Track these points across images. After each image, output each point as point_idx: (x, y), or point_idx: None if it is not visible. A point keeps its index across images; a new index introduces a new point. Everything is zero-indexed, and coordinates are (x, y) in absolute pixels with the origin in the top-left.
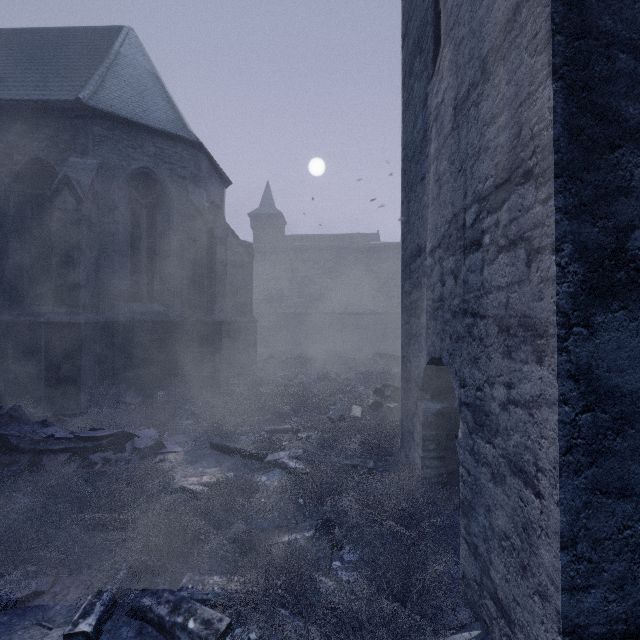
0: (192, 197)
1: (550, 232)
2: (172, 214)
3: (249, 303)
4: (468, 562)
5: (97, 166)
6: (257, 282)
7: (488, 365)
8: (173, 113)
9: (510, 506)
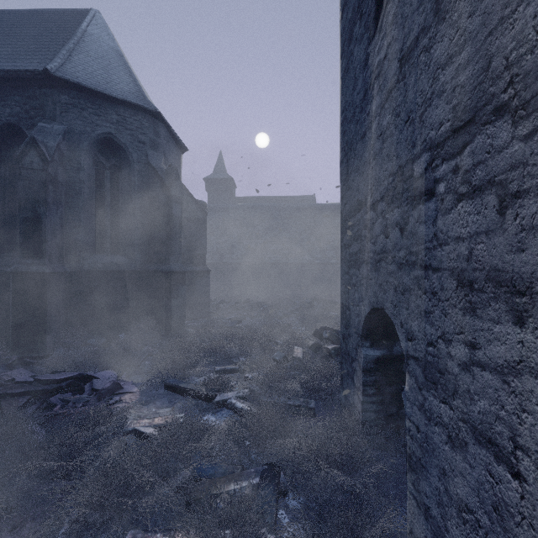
0: (151, 160)
1: (537, 172)
2: (133, 175)
3: (203, 255)
4: (417, 520)
5: (63, 131)
6: (211, 237)
7: (443, 320)
8: (134, 86)
9: (474, 477)
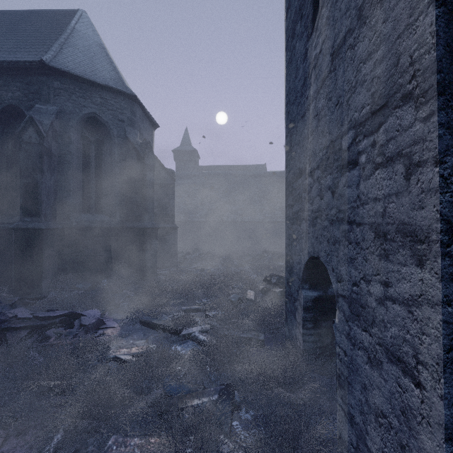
0: (129, 135)
1: (432, 146)
2: (114, 148)
3: (172, 214)
4: (344, 427)
5: (56, 111)
6: (178, 199)
7: (364, 265)
8: (115, 73)
9: (387, 389)
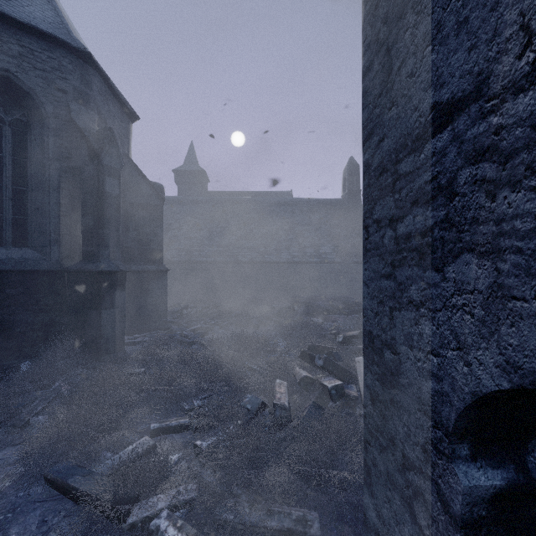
0: (76, 117)
1: None
2: (47, 135)
3: (159, 250)
4: None
5: None
6: (178, 232)
7: None
8: (54, 15)
9: None
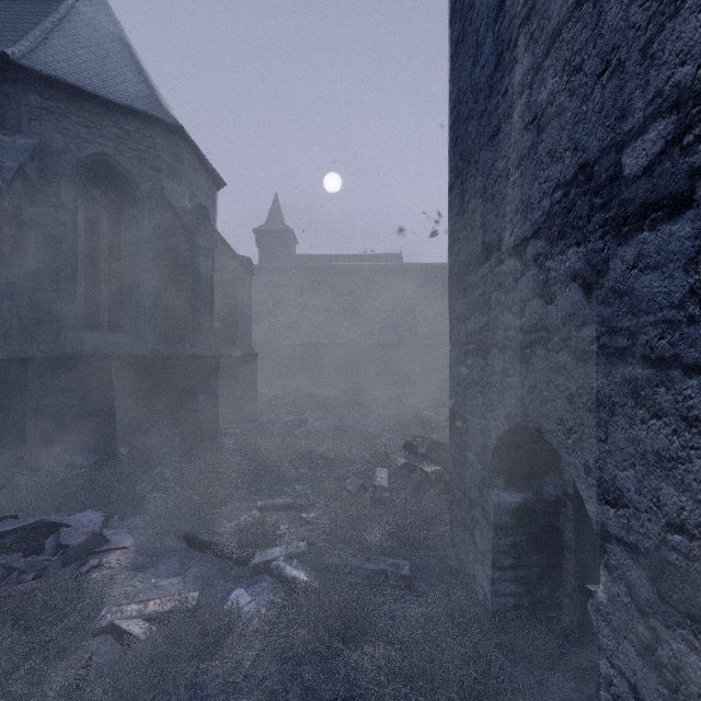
0: (169, 196)
1: None
2: (141, 216)
3: (247, 332)
4: None
5: (32, 147)
6: (262, 307)
7: None
8: (145, 88)
9: None
